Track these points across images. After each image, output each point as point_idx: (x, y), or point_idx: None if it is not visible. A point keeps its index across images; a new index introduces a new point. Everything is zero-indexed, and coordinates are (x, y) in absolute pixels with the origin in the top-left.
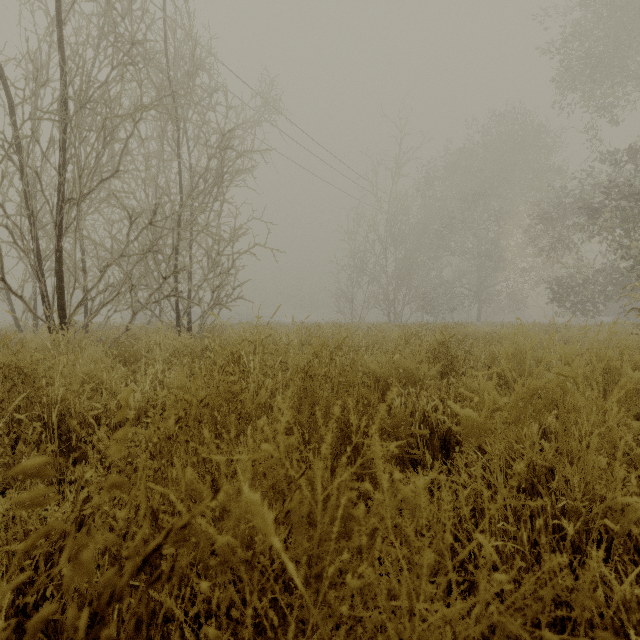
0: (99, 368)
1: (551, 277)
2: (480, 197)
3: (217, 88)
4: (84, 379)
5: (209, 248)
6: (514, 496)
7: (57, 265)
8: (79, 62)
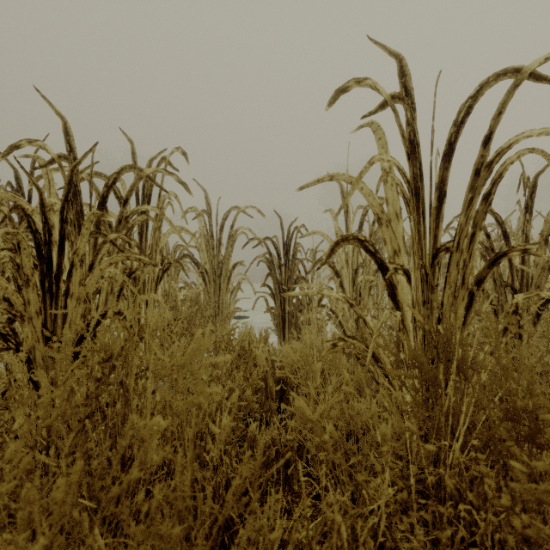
0: None
1: None
2: None
3: None
4: None
5: None
6: None
7: None
8: None
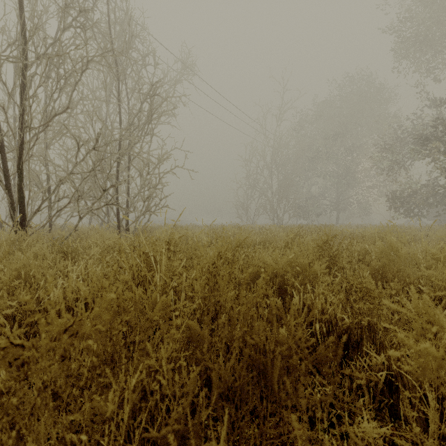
0: (32, 265)
1: (390, 192)
2: (339, 135)
3: (149, 52)
4: (18, 274)
5: (141, 169)
6: (443, 422)
7: (18, 180)
8: (38, 23)
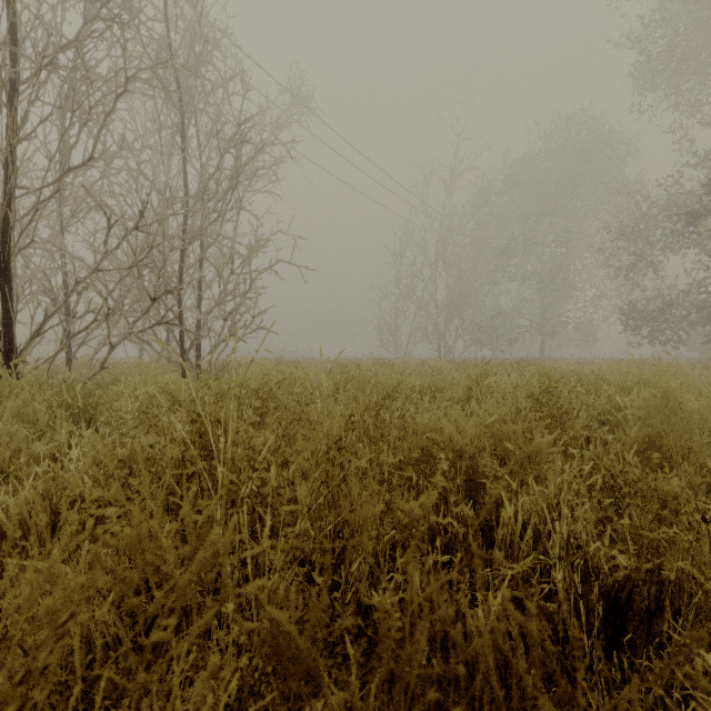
0: None
1: (630, 305)
2: (545, 213)
3: (234, 74)
4: None
5: (219, 264)
6: None
7: (2, 280)
8: (38, 11)
